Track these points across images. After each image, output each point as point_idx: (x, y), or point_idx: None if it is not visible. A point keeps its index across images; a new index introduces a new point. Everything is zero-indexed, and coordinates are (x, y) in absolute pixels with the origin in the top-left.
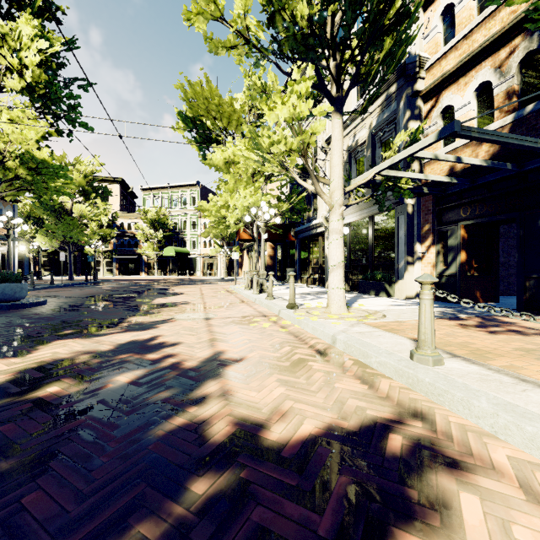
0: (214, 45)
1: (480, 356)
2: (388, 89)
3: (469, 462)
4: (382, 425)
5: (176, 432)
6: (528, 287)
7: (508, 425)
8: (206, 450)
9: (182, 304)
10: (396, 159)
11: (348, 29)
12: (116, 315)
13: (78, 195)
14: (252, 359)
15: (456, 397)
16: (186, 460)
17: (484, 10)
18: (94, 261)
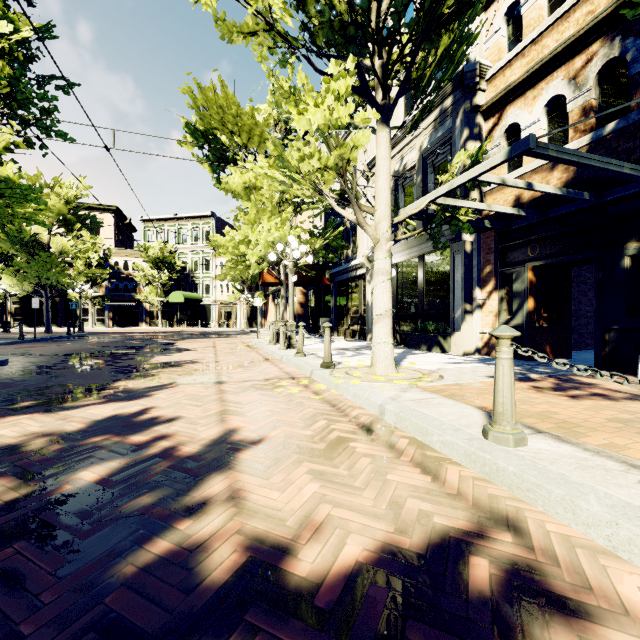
0: (227, 28)
1: (568, 430)
2: (442, 102)
3: (590, 603)
4: (458, 541)
5: (155, 567)
6: (608, 340)
7: (634, 540)
8: (197, 600)
9: (189, 363)
10: (455, 184)
11: (397, 19)
12: (98, 378)
13: (58, 225)
14: (275, 439)
15: (554, 495)
16: (164, 622)
17: (556, 10)
18: (80, 308)
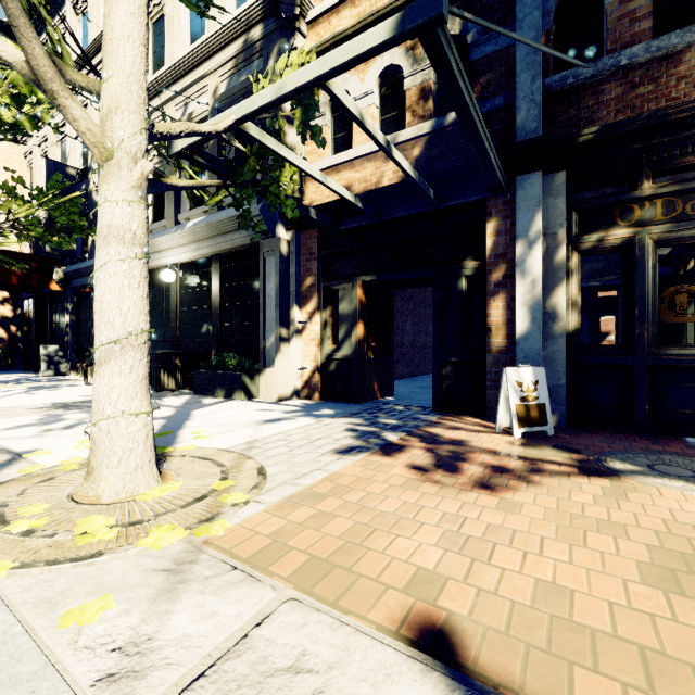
0: None
1: None
2: (248, 30)
3: None
4: None
5: None
6: (445, 376)
7: None
8: None
9: None
10: (288, 86)
11: None
12: None
13: None
14: None
15: None
16: None
17: None
18: None
